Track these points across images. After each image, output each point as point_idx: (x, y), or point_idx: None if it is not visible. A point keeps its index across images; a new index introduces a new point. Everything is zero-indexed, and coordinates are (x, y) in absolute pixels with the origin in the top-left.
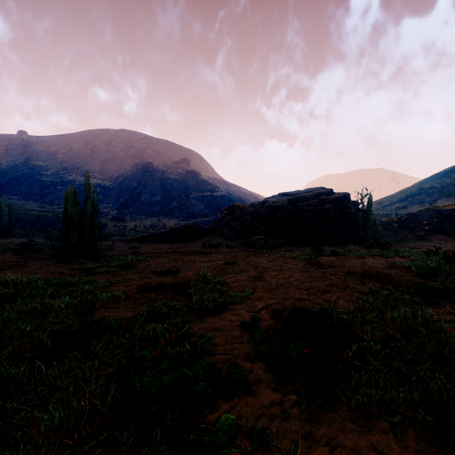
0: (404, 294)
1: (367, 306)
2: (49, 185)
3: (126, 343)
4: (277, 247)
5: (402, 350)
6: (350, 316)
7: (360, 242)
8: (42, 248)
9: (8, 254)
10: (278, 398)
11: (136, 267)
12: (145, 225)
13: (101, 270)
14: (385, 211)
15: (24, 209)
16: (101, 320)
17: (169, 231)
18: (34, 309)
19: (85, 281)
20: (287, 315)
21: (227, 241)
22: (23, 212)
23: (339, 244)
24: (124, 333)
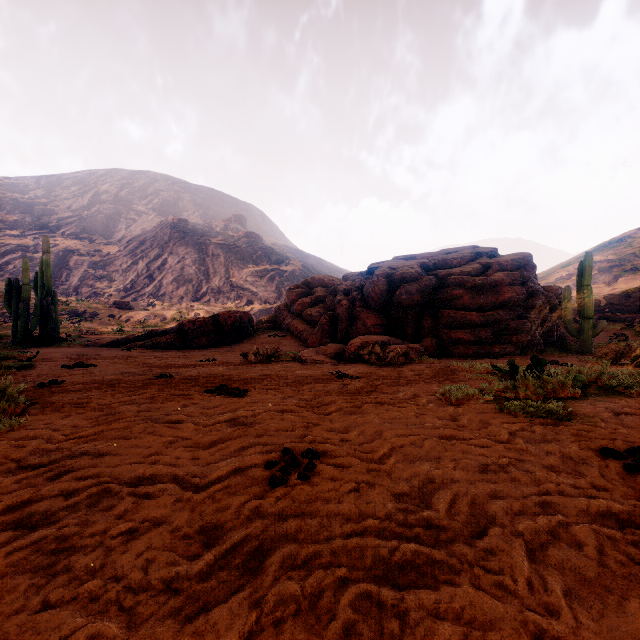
0: None
1: None
2: (12, 250)
3: None
4: (409, 362)
5: None
6: None
7: (564, 347)
8: None
9: None
10: None
11: None
12: (164, 316)
13: None
14: None
15: None
16: None
17: (182, 326)
18: None
19: None
20: None
21: (299, 345)
22: None
23: (527, 353)
24: None
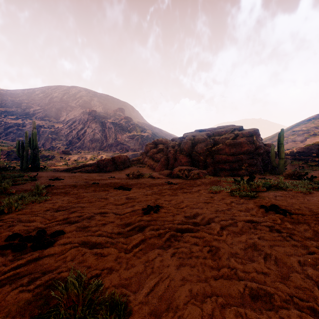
0: None
1: None
2: (12, 126)
3: None
4: (200, 178)
5: None
6: None
7: (272, 171)
8: None
9: None
10: None
11: (5, 219)
12: (86, 157)
13: None
14: None
15: None
16: None
17: (98, 162)
18: None
19: None
20: None
21: (151, 171)
22: None
23: (254, 174)
24: None
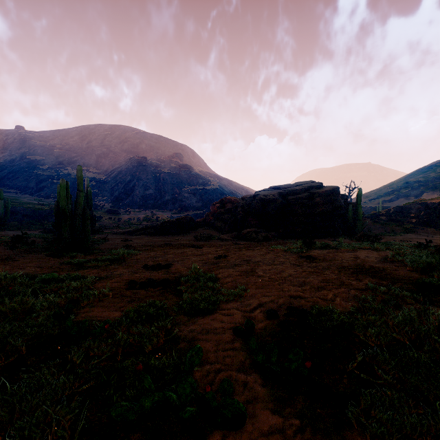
0: (402, 291)
1: (368, 306)
2: (45, 178)
3: (108, 350)
4: (268, 240)
5: (413, 359)
6: (350, 317)
7: (350, 234)
8: (34, 241)
9: (1, 247)
10: (278, 423)
11: (127, 261)
12: (139, 218)
13: (91, 264)
14: (372, 204)
15: (20, 202)
16: (82, 324)
17: (162, 224)
18: (12, 310)
19: (73, 276)
20: (282, 315)
21: (218, 234)
22: (19, 205)
23: (329, 237)
24: (107, 336)
